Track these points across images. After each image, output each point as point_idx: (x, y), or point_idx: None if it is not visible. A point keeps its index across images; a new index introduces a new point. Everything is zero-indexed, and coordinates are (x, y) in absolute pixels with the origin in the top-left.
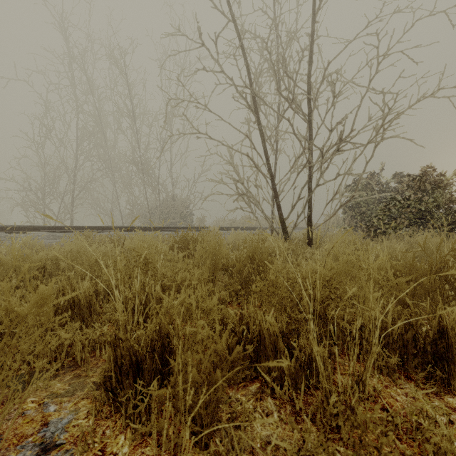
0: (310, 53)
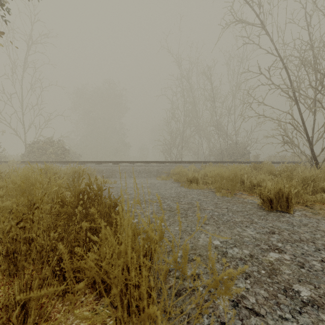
0: None
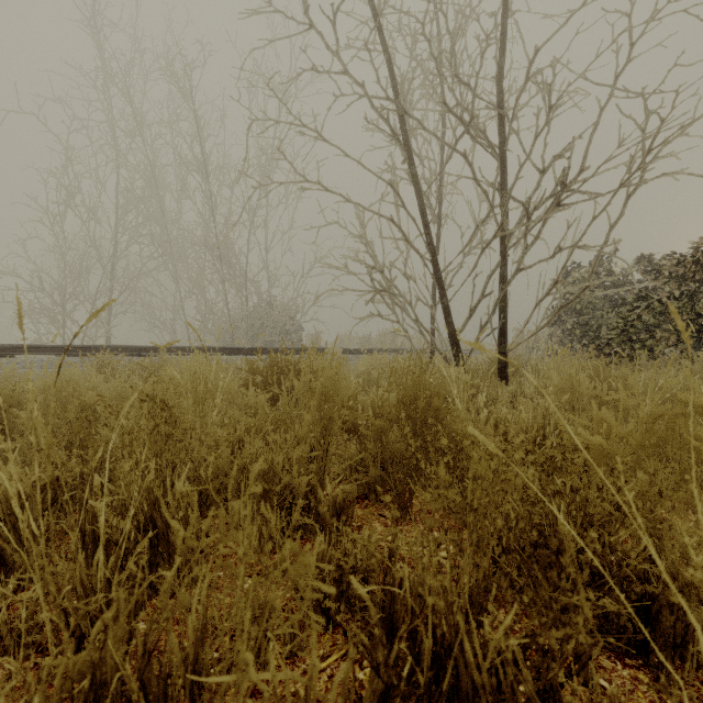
0: (503, 33)
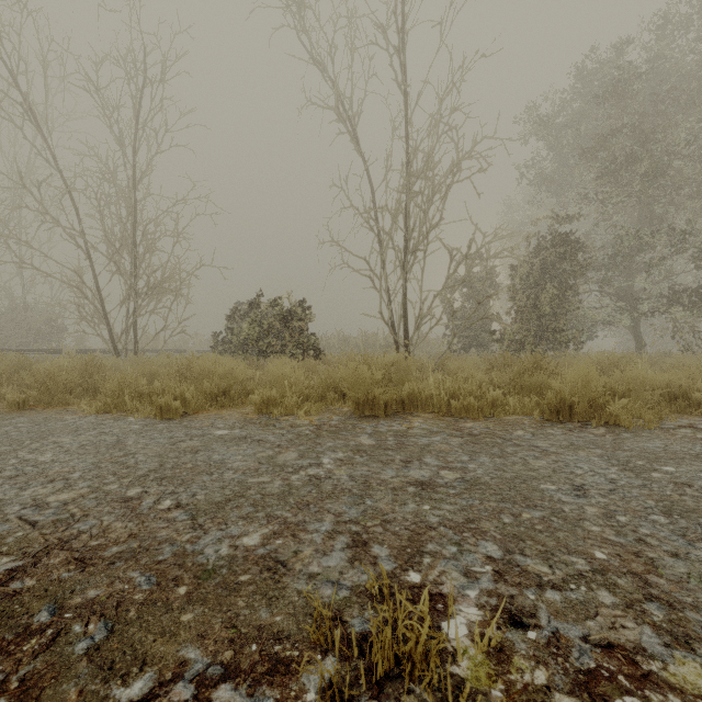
0: (135, 212)
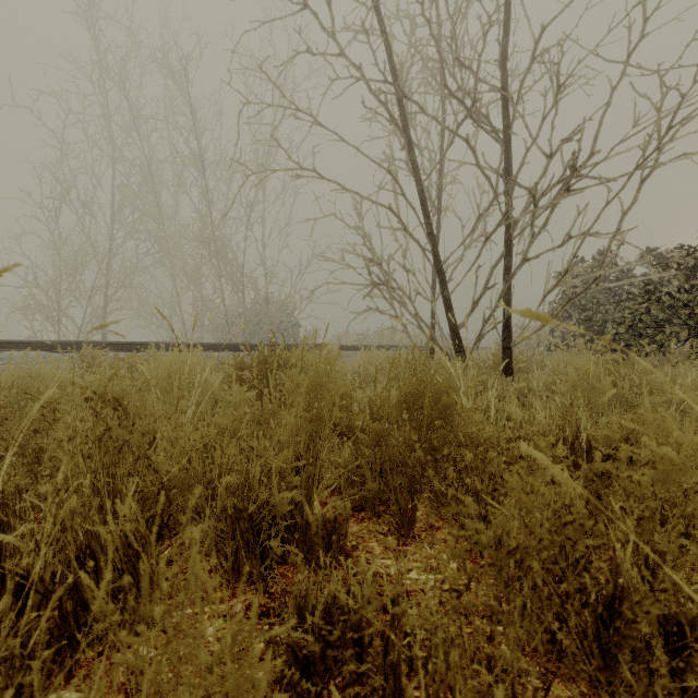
0: (508, 12)
